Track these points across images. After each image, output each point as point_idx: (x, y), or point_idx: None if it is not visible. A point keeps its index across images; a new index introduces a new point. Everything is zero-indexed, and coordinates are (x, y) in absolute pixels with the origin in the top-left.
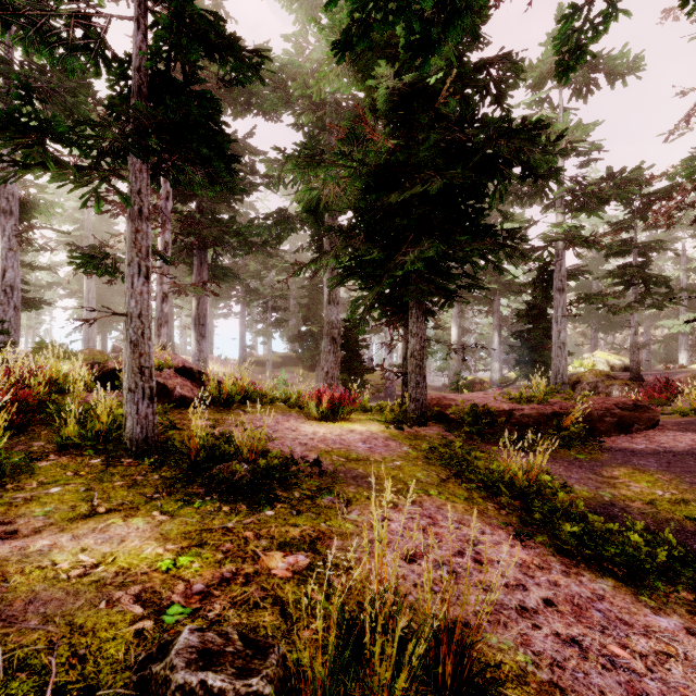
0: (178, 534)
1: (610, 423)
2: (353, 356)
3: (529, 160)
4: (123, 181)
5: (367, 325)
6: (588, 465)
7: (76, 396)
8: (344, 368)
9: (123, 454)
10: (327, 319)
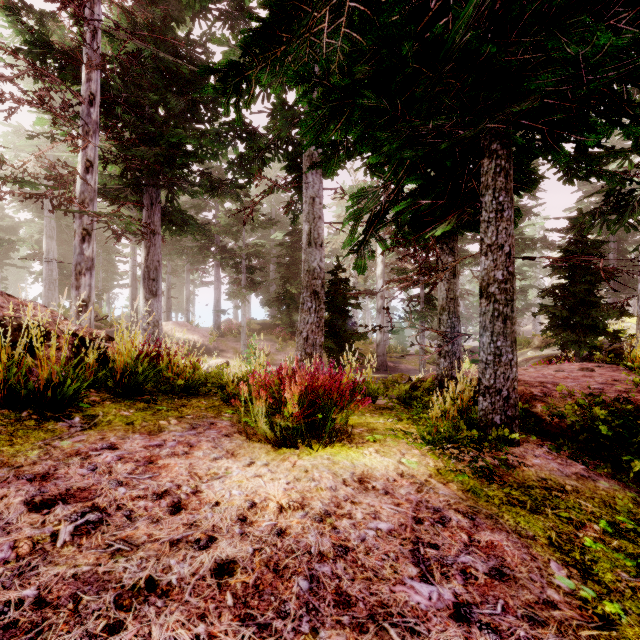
0: None
1: None
2: (341, 317)
3: None
4: None
5: (369, 257)
6: None
7: None
8: (328, 333)
9: None
10: (307, 266)
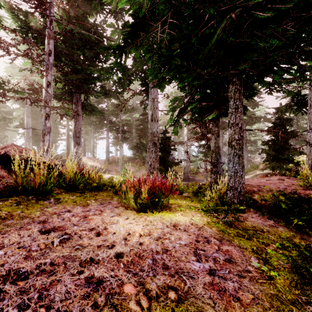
0: None
1: None
2: (167, 155)
3: None
4: None
5: (179, 127)
6: None
7: None
8: (161, 162)
9: None
10: (151, 131)
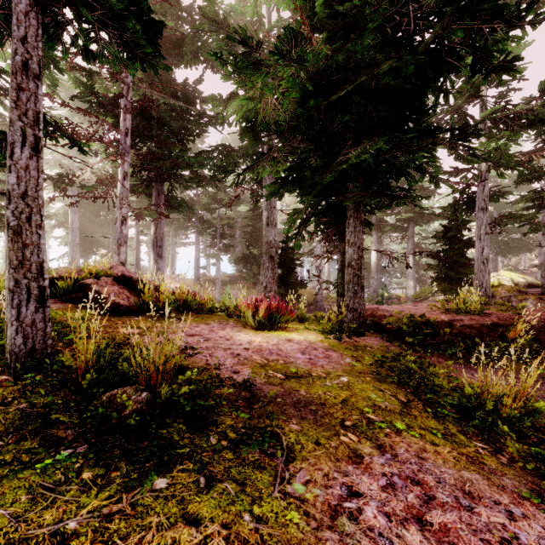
0: None
1: None
2: (289, 272)
3: (484, 46)
4: None
5: (302, 240)
6: None
7: None
8: (280, 283)
9: None
10: (266, 239)
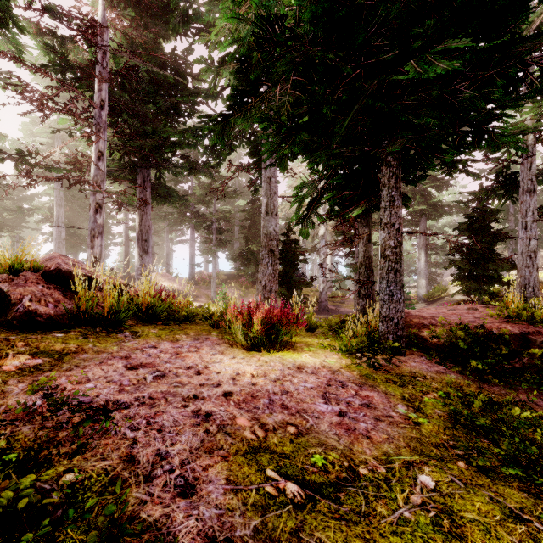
0: None
1: None
2: (292, 269)
3: None
4: None
5: (311, 227)
6: None
7: None
8: (282, 282)
9: None
10: (265, 230)
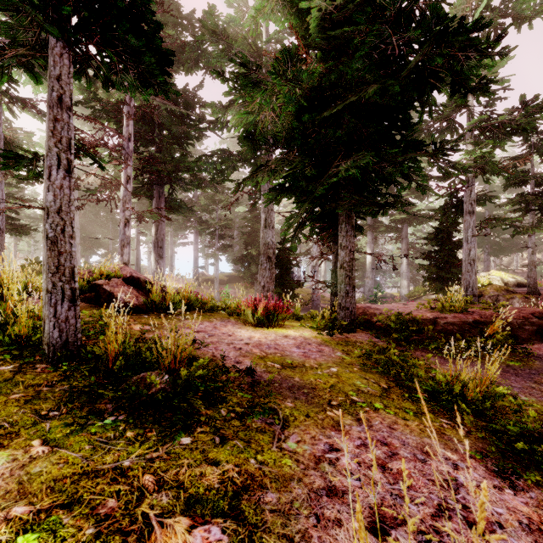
0: (46, 483)
1: (530, 331)
2: (286, 272)
3: (461, 70)
4: (36, 60)
5: (298, 243)
6: (524, 373)
7: (9, 299)
8: (278, 283)
9: (37, 360)
10: (264, 240)
